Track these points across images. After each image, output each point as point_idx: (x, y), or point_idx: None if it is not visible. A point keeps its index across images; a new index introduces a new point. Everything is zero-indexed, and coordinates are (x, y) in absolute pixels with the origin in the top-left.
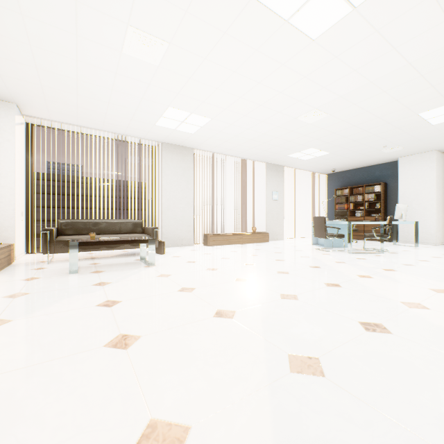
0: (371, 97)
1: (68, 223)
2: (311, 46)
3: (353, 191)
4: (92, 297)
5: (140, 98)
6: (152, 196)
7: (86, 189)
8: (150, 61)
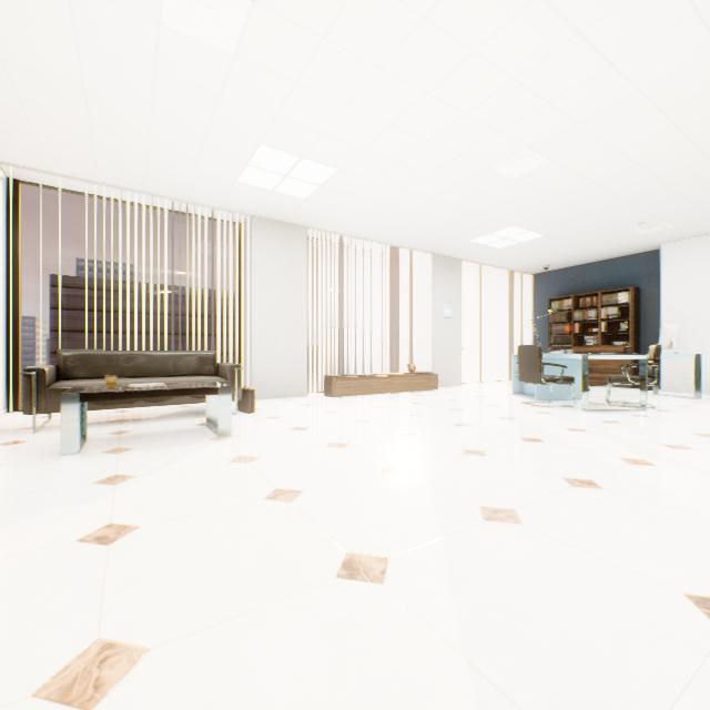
0: (633, 123)
1: (78, 357)
2: (534, 6)
3: (580, 303)
4: (79, 516)
5: (206, 126)
6: (236, 310)
7: (137, 303)
8: (217, 44)
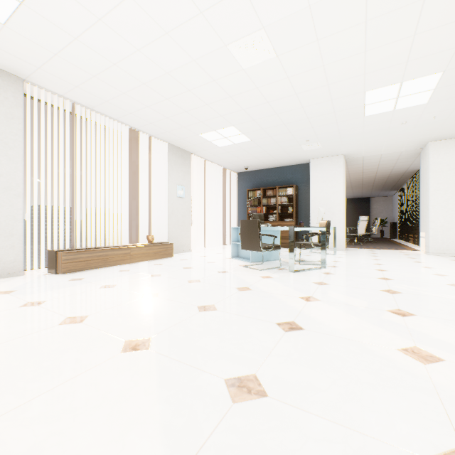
0: (344, 30)
1: None
2: None
3: (266, 193)
4: None
5: None
6: None
7: None
8: None
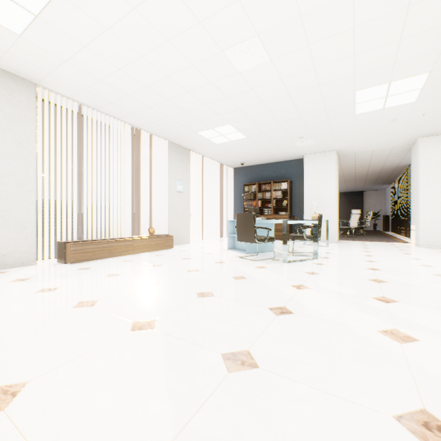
0: (333, 35)
1: None
2: None
3: (261, 188)
4: None
5: None
6: None
7: None
8: None
